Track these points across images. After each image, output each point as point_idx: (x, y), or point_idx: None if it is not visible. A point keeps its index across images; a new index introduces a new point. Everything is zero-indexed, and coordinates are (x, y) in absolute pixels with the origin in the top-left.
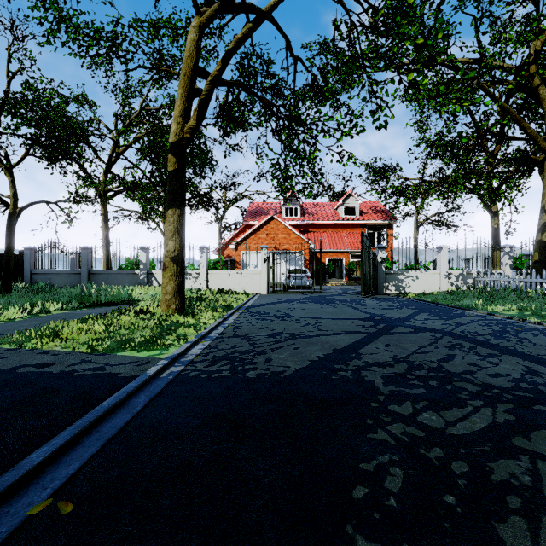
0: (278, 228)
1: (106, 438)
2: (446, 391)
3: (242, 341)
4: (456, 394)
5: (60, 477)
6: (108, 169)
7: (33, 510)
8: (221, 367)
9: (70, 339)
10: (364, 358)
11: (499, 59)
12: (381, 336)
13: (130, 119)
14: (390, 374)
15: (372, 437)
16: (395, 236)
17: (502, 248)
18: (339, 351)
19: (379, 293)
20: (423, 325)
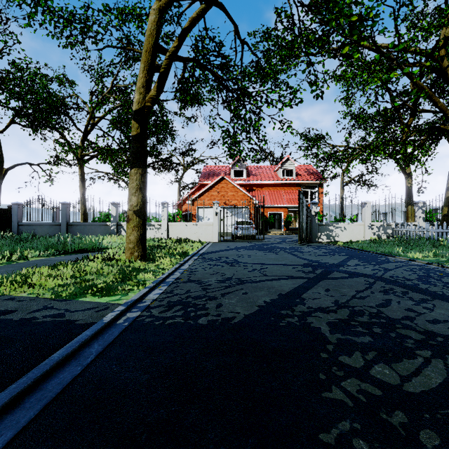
0: (228, 187)
1: (48, 398)
2: (392, 339)
3: (196, 286)
4: (403, 343)
5: None
6: (85, 137)
7: None
8: (175, 313)
9: (38, 285)
10: (308, 303)
11: (416, 41)
12: (320, 281)
13: (103, 95)
14: (334, 321)
15: (327, 396)
16: (325, 194)
17: (416, 204)
18: (284, 296)
19: (313, 242)
20: (356, 270)
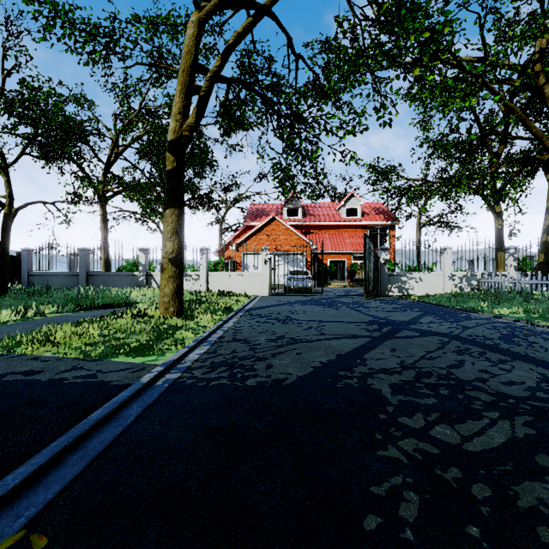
0: (279, 229)
1: (92, 456)
2: (459, 401)
3: (242, 346)
4: (470, 405)
5: (36, 503)
6: (107, 169)
7: (2, 545)
8: (219, 374)
9: (62, 343)
10: (370, 364)
11: (505, 56)
12: (386, 340)
13: (129, 119)
14: (398, 382)
15: (382, 454)
16: (397, 237)
17: (506, 249)
18: (343, 357)
19: (381, 295)
20: (429, 328)
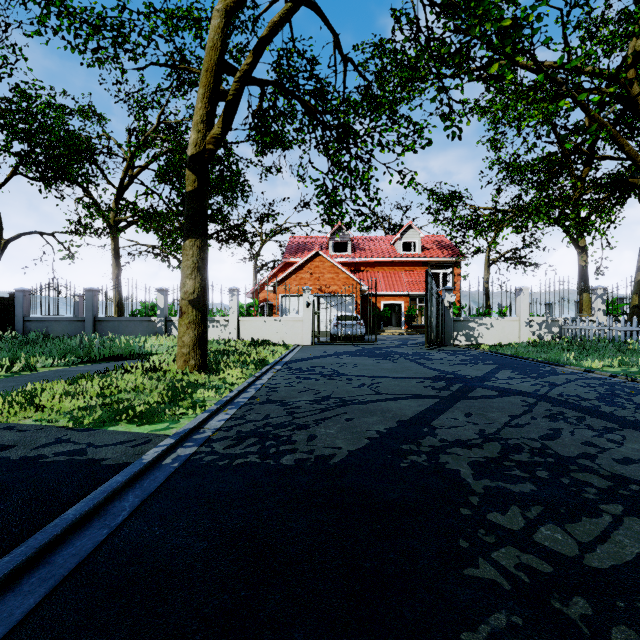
0: (324, 266)
1: (57, 578)
2: (564, 487)
3: (278, 409)
4: (580, 493)
5: None
6: (120, 195)
7: None
8: (247, 448)
9: (49, 407)
10: (441, 434)
11: (595, 58)
12: (458, 402)
13: (145, 135)
14: (480, 460)
15: (472, 574)
16: (463, 276)
17: (593, 290)
18: (405, 424)
19: (446, 345)
20: (508, 386)
